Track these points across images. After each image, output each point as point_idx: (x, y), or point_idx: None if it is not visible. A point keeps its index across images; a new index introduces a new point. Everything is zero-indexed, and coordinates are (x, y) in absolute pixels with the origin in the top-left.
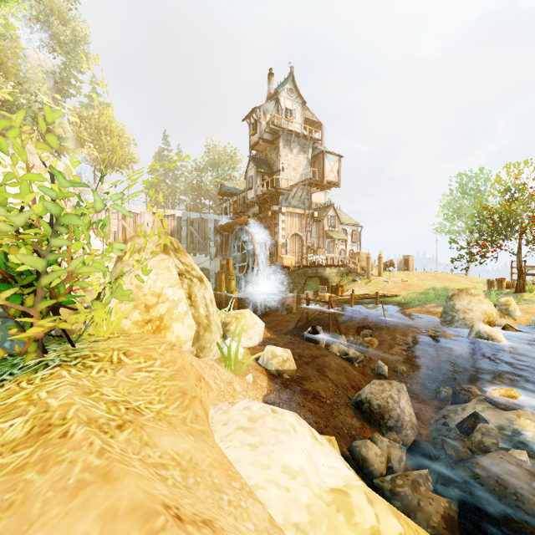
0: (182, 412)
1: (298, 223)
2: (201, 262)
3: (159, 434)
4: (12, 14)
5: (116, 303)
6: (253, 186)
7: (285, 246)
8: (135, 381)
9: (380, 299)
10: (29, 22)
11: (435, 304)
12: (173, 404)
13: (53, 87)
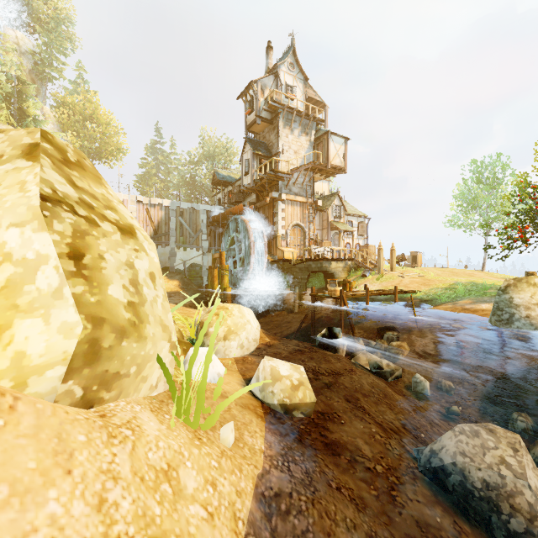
0: None
1: (299, 213)
2: (191, 257)
3: None
4: None
5: None
6: (250, 171)
7: (285, 238)
8: None
9: (398, 296)
10: None
11: (470, 300)
12: None
13: (33, 69)
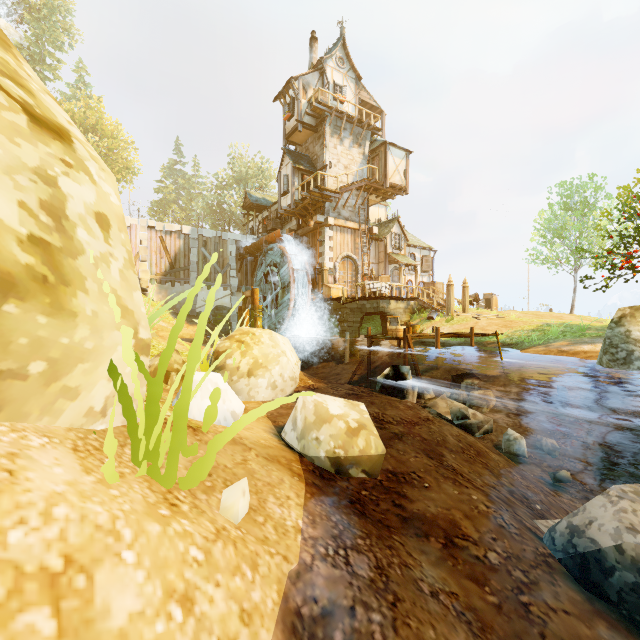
0: None
1: (350, 242)
2: (217, 298)
3: None
4: None
5: None
6: (289, 190)
7: (333, 272)
8: None
9: (474, 340)
10: None
11: (566, 342)
12: None
13: None
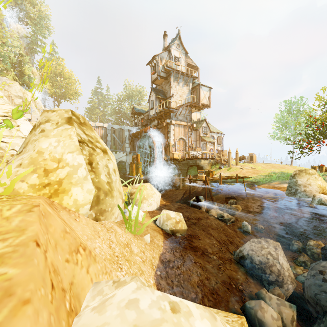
0: None
1: (182, 131)
2: (120, 157)
3: None
4: None
5: (10, 166)
6: (154, 107)
7: (174, 146)
8: None
9: (238, 180)
10: (11, 4)
11: (278, 182)
12: None
13: (26, 46)
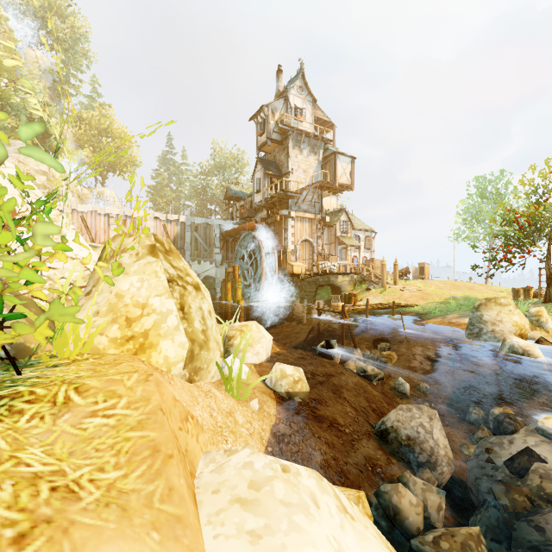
0: (149, 483)
1: (308, 228)
2: (205, 270)
3: (96, 540)
4: (8, 10)
5: (88, 316)
6: (261, 189)
7: (295, 252)
8: (84, 433)
9: (397, 309)
10: (26, 18)
11: (457, 315)
12: (136, 469)
13: (51, 86)
